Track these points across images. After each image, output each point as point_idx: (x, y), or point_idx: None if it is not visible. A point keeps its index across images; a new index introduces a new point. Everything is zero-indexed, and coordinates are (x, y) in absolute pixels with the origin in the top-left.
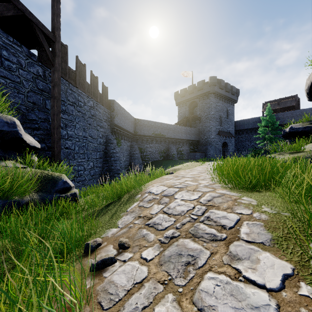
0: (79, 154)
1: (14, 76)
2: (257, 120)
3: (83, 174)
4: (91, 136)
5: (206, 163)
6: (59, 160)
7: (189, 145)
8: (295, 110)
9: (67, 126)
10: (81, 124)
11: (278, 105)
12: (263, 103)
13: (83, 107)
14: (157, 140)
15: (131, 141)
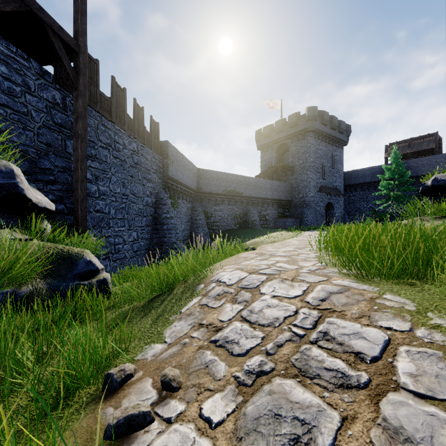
0: (116, 220)
1: (19, 104)
2: (377, 170)
3: (122, 250)
4: (134, 194)
5: (303, 233)
6: (85, 228)
7: (277, 206)
8: (435, 155)
9: (98, 178)
10: (119, 176)
11: (409, 147)
12: (386, 145)
13: (121, 150)
14: (231, 199)
15: (192, 201)
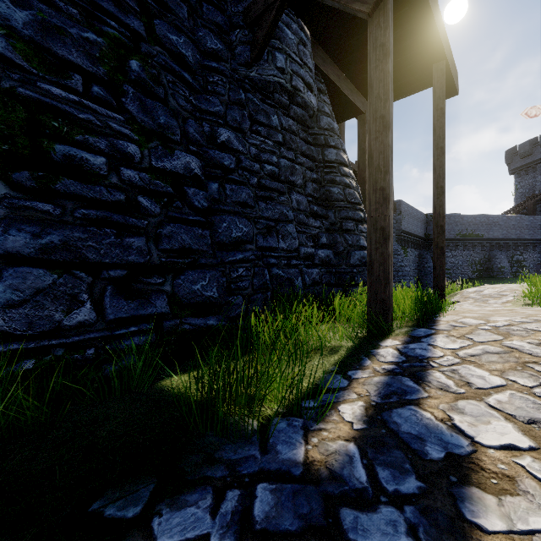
0: None
1: None
2: None
3: None
4: None
5: None
6: None
7: None
8: None
9: None
10: None
11: None
12: None
13: None
14: (466, 244)
15: (420, 249)
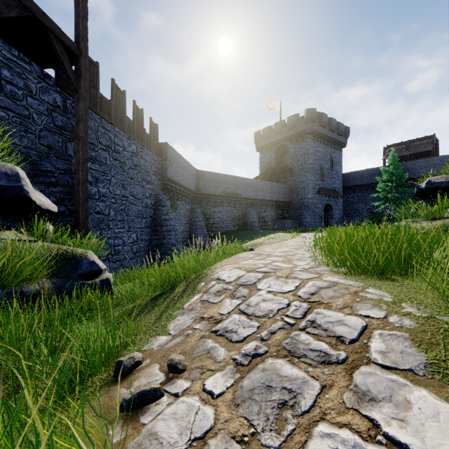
0: (116, 222)
1: (20, 107)
2: (376, 172)
3: (122, 251)
4: (134, 196)
5: (302, 234)
6: (86, 230)
7: (276, 208)
8: (432, 157)
9: (98, 180)
10: (119, 178)
11: (407, 149)
12: (384, 147)
13: (121, 152)
14: (230, 201)
15: (191, 203)
